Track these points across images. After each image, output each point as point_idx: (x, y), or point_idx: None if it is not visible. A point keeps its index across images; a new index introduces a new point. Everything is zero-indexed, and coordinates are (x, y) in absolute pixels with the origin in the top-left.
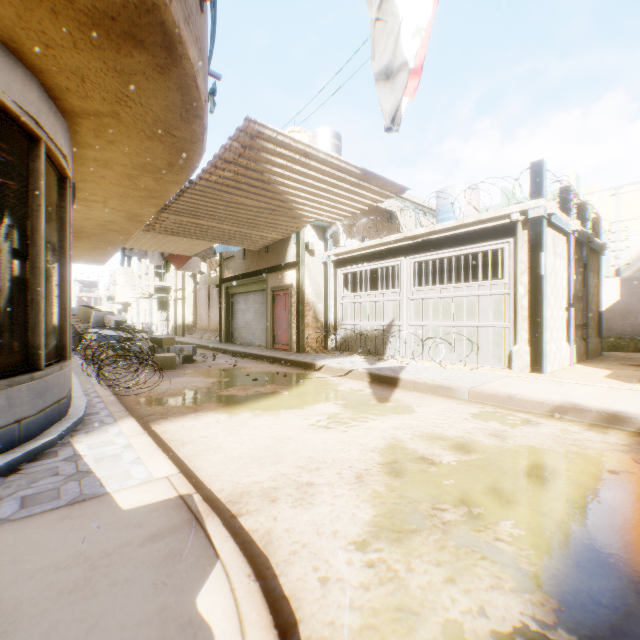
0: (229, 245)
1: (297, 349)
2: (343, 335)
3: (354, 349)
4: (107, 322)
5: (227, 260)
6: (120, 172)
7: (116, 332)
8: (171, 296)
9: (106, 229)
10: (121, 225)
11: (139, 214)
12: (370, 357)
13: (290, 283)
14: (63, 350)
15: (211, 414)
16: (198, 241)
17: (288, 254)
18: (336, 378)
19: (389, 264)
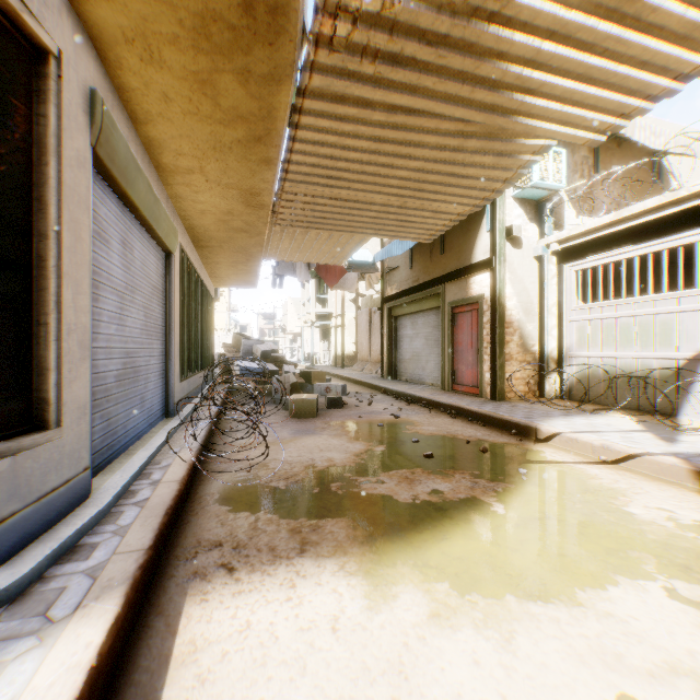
0: (388, 238)
1: (492, 394)
2: (575, 374)
3: (600, 400)
4: (254, 352)
5: (390, 273)
6: (180, 73)
7: (261, 364)
8: (332, 323)
9: (230, 229)
10: (243, 218)
11: (254, 190)
12: (648, 420)
13: (480, 293)
14: (42, 408)
15: (328, 574)
16: (346, 237)
17: (476, 250)
18: (598, 469)
19: (692, 238)
